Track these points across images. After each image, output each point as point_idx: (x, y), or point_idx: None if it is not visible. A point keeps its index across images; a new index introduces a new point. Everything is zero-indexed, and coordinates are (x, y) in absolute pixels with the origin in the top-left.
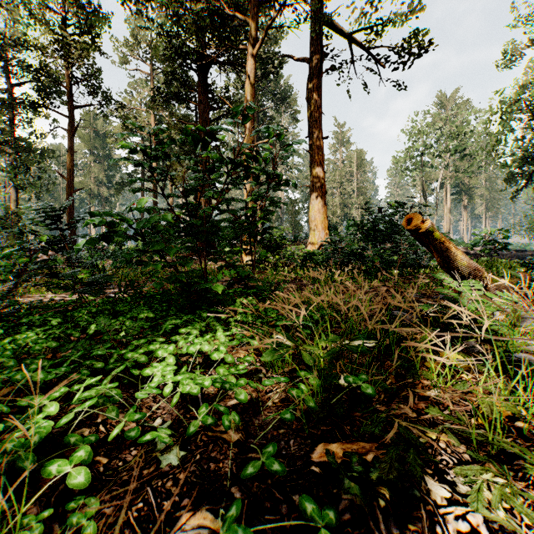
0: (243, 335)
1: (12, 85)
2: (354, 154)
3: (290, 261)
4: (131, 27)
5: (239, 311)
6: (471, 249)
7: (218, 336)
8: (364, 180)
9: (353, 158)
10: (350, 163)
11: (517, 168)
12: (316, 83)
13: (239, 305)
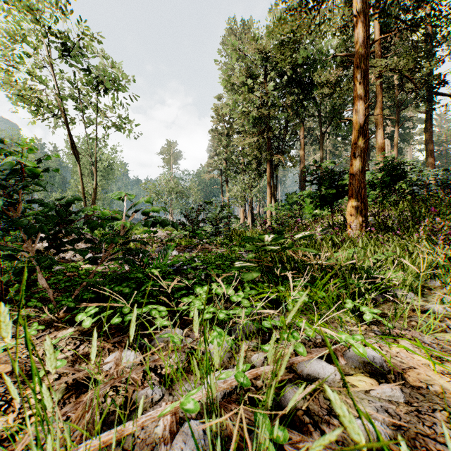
0: None
1: None
2: None
3: None
4: None
5: None
6: None
7: None
8: None
9: None
10: None
11: None
12: (428, 123)
13: None
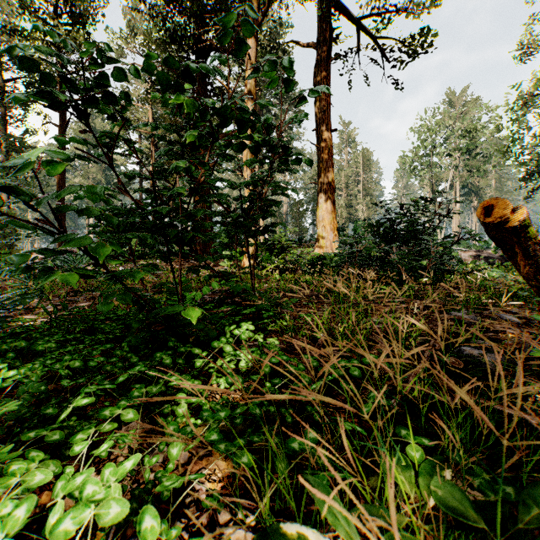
0: (218, 437)
1: (4, 80)
2: (360, 154)
3: (297, 266)
4: (128, 19)
5: (227, 351)
6: (495, 252)
7: (177, 418)
8: (370, 181)
9: (359, 158)
10: (356, 163)
11: (534, 166)
12: (324, 69)
13: (227, 338)
